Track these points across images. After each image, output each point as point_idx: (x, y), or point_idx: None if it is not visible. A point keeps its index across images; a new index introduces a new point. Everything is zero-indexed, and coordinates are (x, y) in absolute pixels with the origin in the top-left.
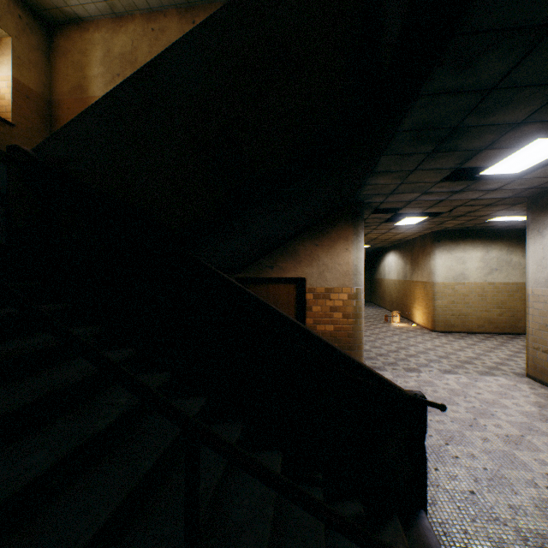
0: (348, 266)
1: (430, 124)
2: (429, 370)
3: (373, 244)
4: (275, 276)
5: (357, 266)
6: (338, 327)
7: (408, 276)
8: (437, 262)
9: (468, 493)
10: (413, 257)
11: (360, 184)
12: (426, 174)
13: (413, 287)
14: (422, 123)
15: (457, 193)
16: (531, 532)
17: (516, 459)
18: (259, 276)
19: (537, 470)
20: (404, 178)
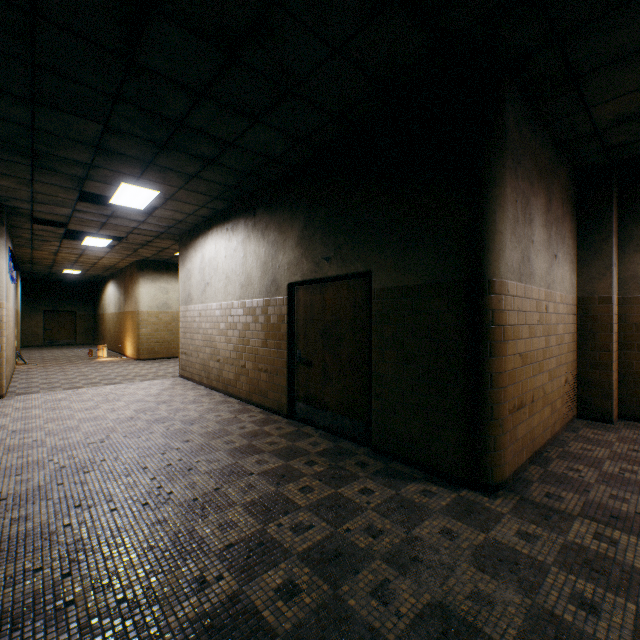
0: None
1: (1, 137)
2: (94, 385)
3: (85, 270)
4: None
5: None
6: None
7: (123, 308)
8: (143, 291)
9: (32, 442)
10: (126, 286)
11: None
12: (55, 188)
13: (126, 318)
14: None
15: (113, 218)
16: (63, 444)
17: (104, 417)
18: None
19: (112, 418)
20: (32, 187)
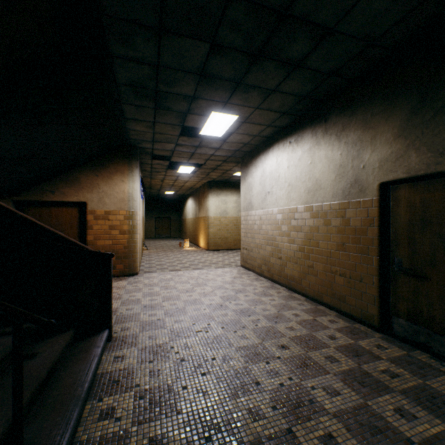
0: (124, 194)
1: (137, 83)
2: (187, 269)
3: (176, 191)
4: (57, 200)
5: (132, 194)
6: (116, 241)
7: (197, 214)
8: (210, 202)
9: (156, 320)
10: (199, 200)
11: (122, 127)
12: (166, 127)
13: (199, 221)
14: (131, 81)
15: (199, 148)
16: (178, 328)
17: (200, 301)
18: (40, 199)
19: (206, 303)
20: (153, 128)
